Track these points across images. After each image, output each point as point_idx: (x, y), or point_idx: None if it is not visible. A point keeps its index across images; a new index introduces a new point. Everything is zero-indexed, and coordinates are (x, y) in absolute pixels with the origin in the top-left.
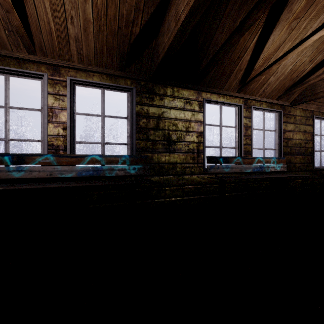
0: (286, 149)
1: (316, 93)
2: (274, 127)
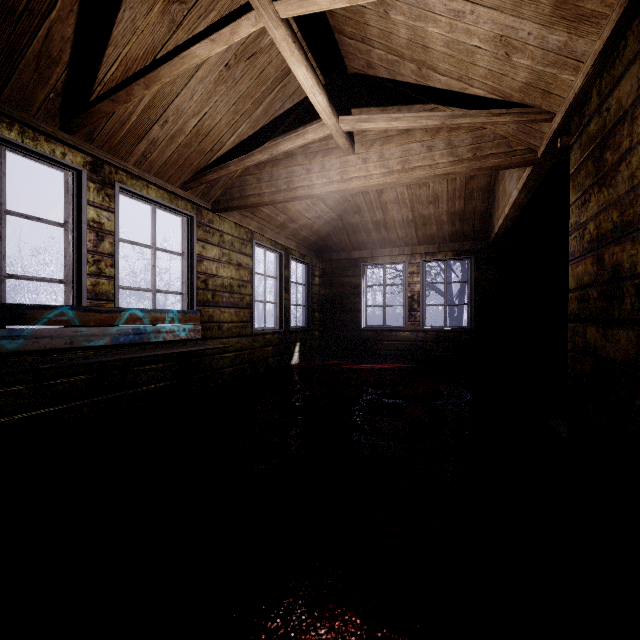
0: (205, 295)
1: (246, 196)
2: (183, 248)
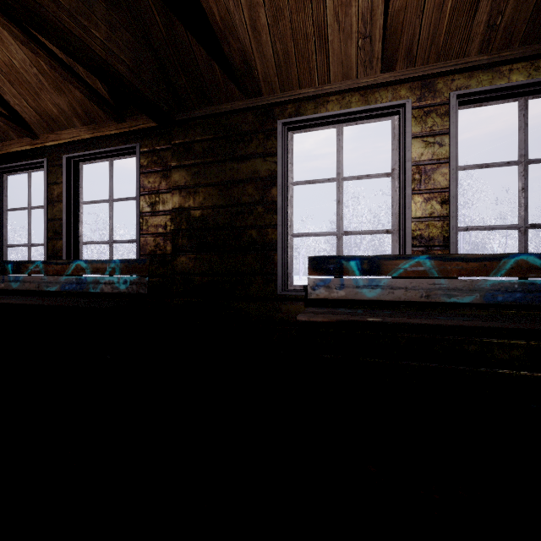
0: None
1: None
2: None
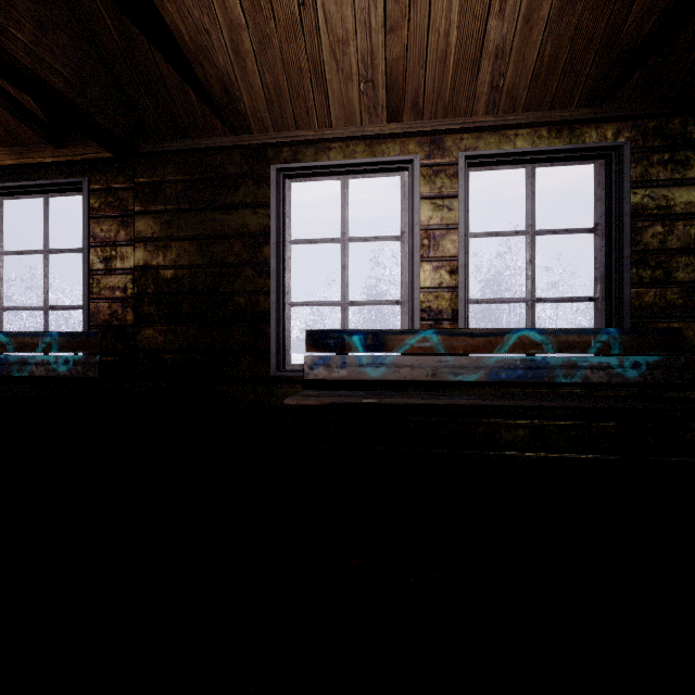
0: None
1: None
2: None
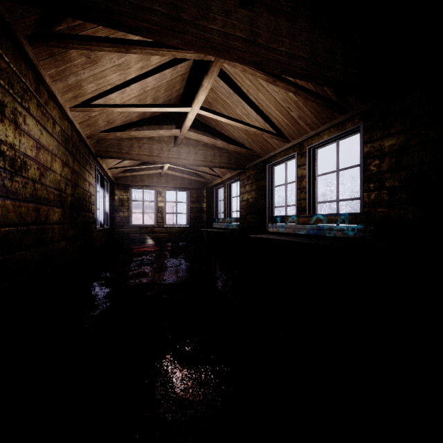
0: None
1: None
2: None
